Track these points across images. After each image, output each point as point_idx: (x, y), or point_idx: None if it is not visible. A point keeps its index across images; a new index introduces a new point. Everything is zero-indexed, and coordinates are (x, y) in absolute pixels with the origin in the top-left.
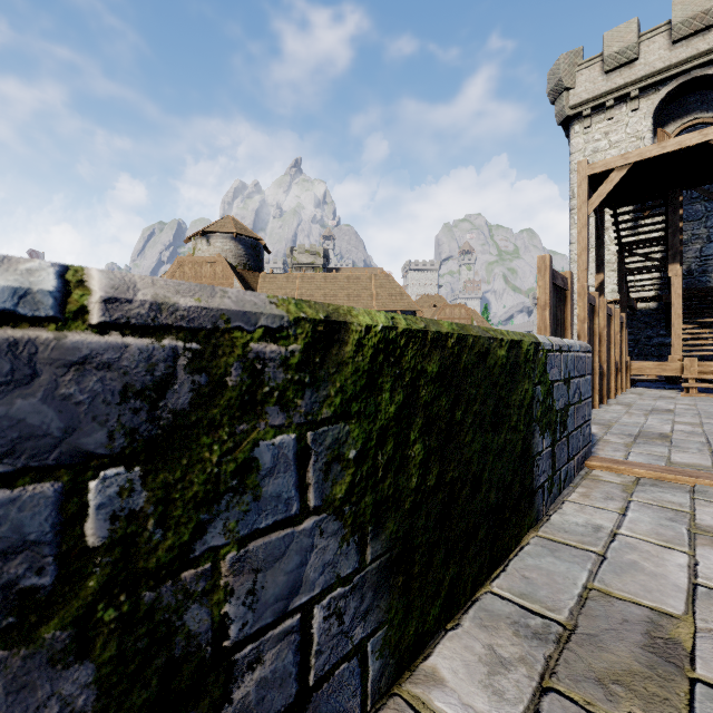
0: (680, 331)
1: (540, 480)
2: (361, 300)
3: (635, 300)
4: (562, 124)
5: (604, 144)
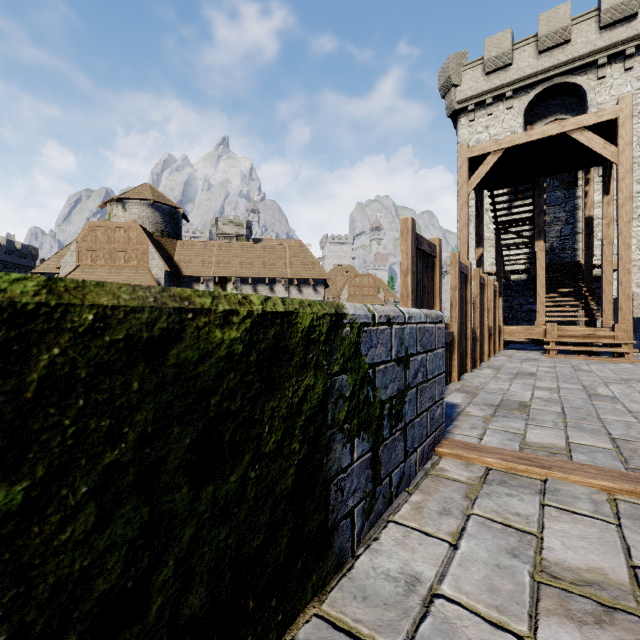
0: (544, 299)
1: (347, 506)
2: (276, 268)
3: (509, 272)
4: (451, 116)
5: (485, 136)
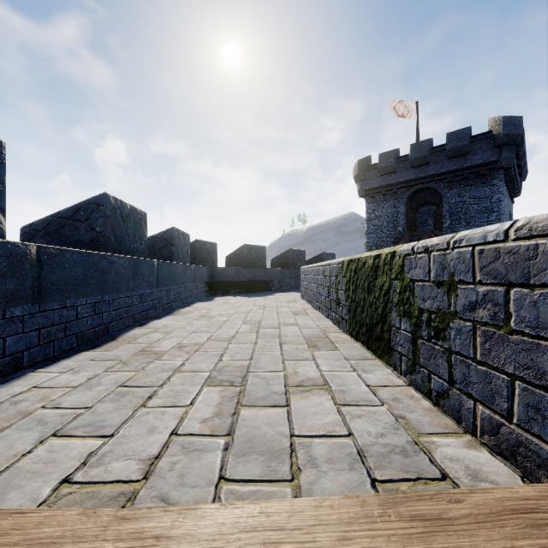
0: None
1: (398, 348)
2: None
3: None
4: None
5: None
